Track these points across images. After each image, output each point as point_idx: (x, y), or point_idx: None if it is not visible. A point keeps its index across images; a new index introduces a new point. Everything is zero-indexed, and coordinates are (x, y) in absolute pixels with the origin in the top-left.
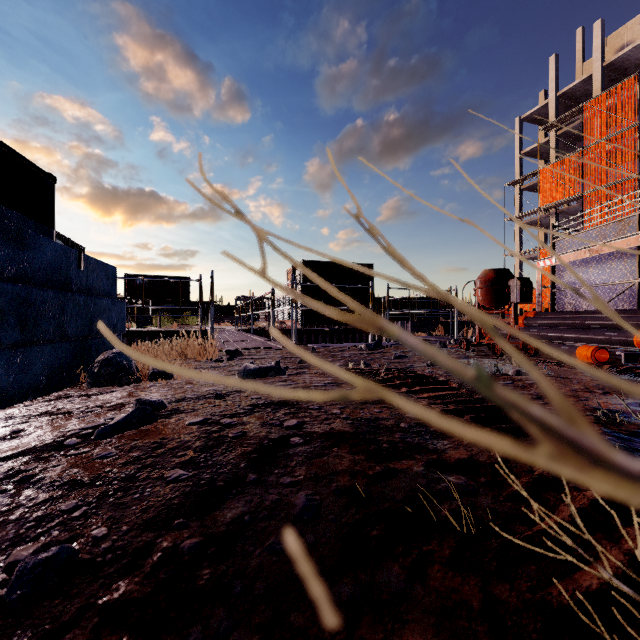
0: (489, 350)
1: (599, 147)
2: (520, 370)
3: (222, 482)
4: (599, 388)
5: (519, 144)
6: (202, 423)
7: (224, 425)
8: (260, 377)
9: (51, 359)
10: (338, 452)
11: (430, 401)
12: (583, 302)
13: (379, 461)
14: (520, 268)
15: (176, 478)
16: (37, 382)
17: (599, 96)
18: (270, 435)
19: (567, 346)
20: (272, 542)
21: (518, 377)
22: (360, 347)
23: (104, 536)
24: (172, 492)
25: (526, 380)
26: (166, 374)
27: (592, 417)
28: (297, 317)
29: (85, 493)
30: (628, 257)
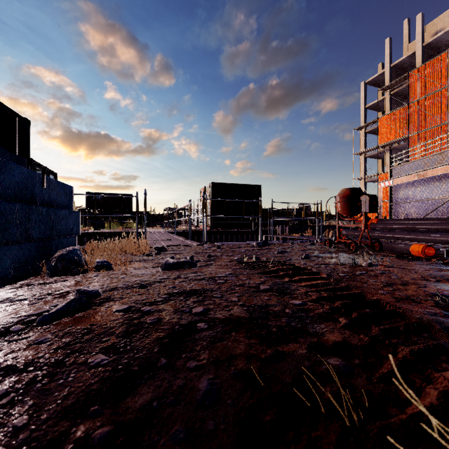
0: (345, 247)
1: (420, 103)
2: (371, 263)
3: (137, 367)
4: (432, 277)
5: (364, 101)
6: (126, 310)
7: (144, 312)
8: (177, 269)
9: (18, 256)
10: (236, 336)
11: (307, 289)
12: (412, 212)
13: (270, 344)
14: (364, 188)
15: (98, 363)
16: (6, 273)
17: (420, 67)
18: (181, 321)
19: (403, 244)
20: (176, 430)
21: (370, 268)
22: (252, 244)
23: (24, 426)
24: (92, 377)
25: (376, 270)
26: (107, 266)
27: (432, 301)
28: (207, 222)
29: (16, 379)
30: (446, 179)
